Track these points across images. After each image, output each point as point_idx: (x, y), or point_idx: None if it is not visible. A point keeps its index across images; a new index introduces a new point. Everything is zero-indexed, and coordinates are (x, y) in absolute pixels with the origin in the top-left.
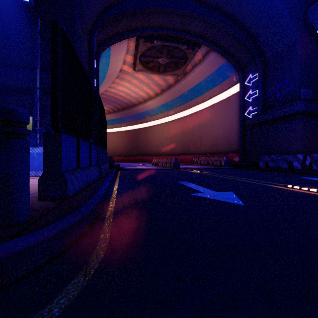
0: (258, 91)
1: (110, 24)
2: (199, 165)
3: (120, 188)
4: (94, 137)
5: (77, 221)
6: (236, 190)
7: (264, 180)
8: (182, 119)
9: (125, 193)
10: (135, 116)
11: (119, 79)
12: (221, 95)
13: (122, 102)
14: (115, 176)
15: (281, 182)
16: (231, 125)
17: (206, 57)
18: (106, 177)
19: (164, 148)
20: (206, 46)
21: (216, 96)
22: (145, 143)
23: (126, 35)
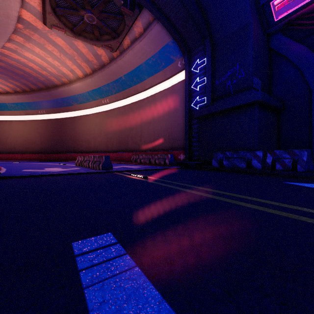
0: (207, 78)
1: None
2: (139, 164)
3: None
4: None
5: None
6: None
7: (270, 196)
8: (119, 109)
9: None
10: (58, 101)
11: (22, 38)
12: (163, 83)
13: (36, 78)
14: None
15: (311, 202)
16: (175, 119)
17: (149, 30)
18: None
19: (97, 143)
20: (149, 10)
21: (158, 85)
22: (73, 137)
23: None
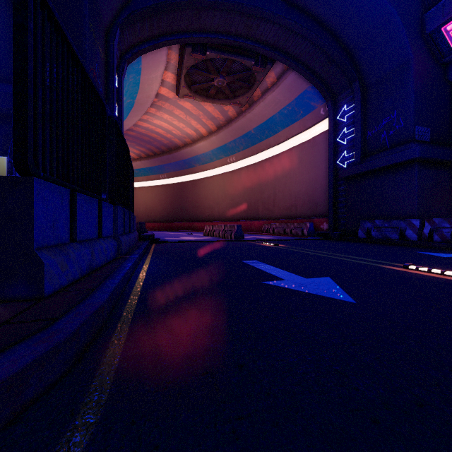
0: (356, 129)
1: (140, 21)
2: (272, 235)
3: (150, 272)
4: (109, 190)
5: (38, 358)
6: (335, 275)
7: (370, 257)
8: (247, 168)
9: (157, 281)
10: (180, 163)
11: (154, 109)
12: (303, 134)
13: (161, 142)
14: (145, 253)
15: (396, 260)
16: (317, 178)
17: (283, 80)
18: (129, 254)
19: (221, 210)
20: (283, 62)
21: (295, 136)
22: (194, 203)
23: (165, 40)
